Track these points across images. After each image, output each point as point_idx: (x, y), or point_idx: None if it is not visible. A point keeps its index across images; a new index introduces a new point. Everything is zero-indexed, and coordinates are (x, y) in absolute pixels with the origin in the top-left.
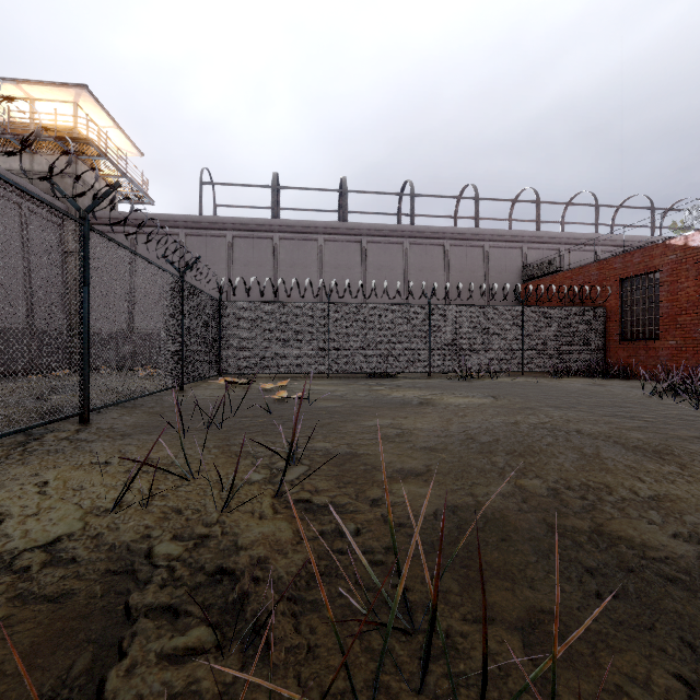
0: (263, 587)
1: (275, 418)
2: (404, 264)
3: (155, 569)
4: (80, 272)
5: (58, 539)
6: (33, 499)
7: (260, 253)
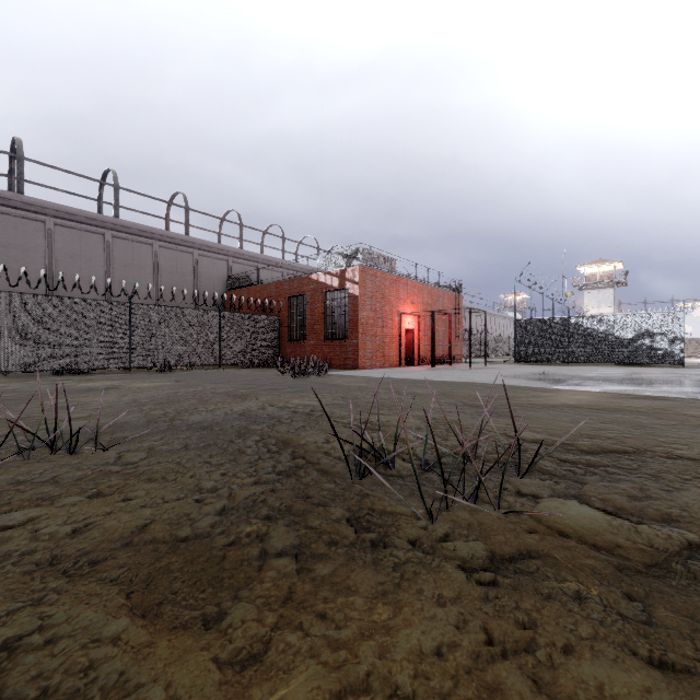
0: None
1: None
2: (105, 256)
3: None
4: None
5: None
6: None
7: None
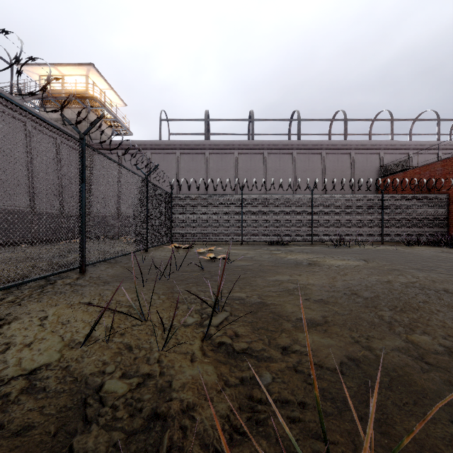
0: (189, 441)
1: (205, 273)
2: (293, 167)
3: (102, 407)
4: (80, 174)
5: (39, 369)
6: (33, 331)
7: (197, 163)
